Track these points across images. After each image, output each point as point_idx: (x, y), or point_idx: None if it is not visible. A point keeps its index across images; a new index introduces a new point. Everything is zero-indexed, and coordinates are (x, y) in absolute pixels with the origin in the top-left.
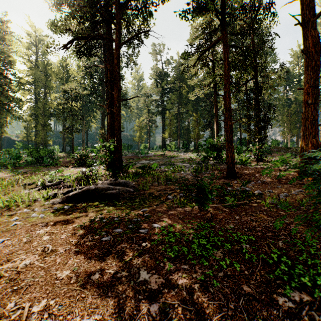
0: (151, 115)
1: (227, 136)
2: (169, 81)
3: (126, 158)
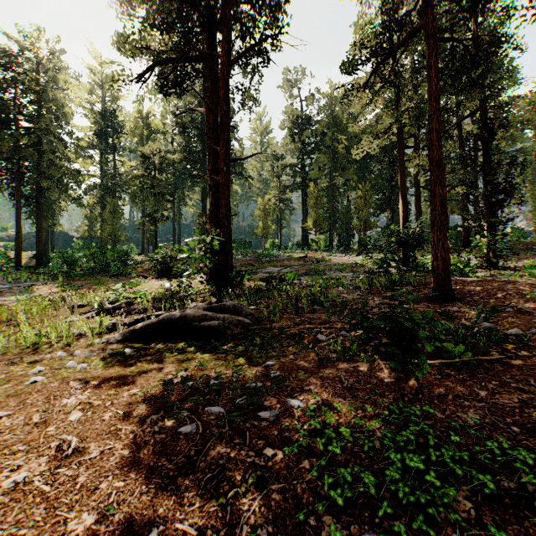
0: (283, 190)
1: (435, 218)
2: (314, 131)
3: (241, 263)
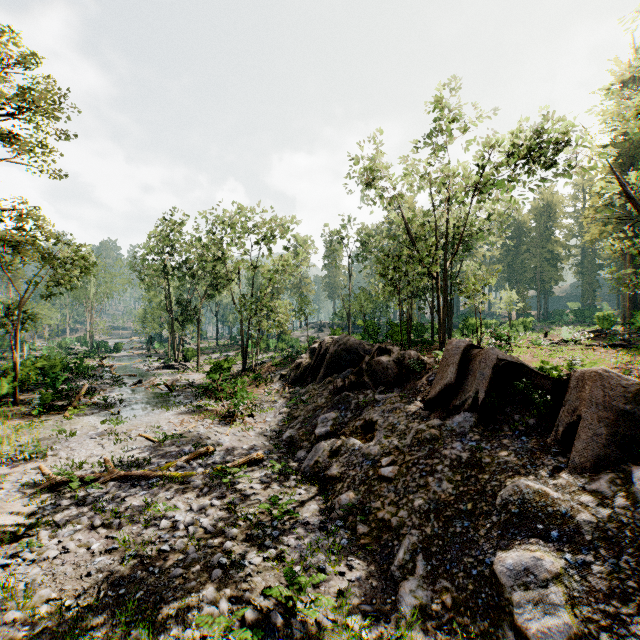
0: None
1: None
2: None
3: None
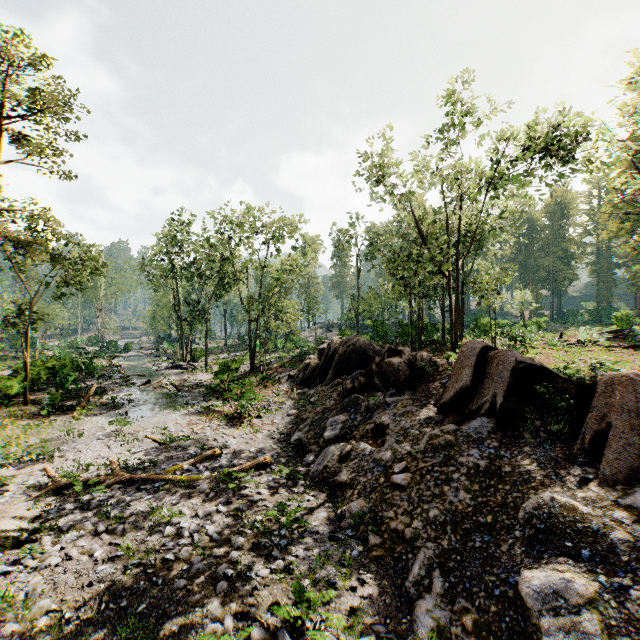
0: None
1: None
2: None
3: None
